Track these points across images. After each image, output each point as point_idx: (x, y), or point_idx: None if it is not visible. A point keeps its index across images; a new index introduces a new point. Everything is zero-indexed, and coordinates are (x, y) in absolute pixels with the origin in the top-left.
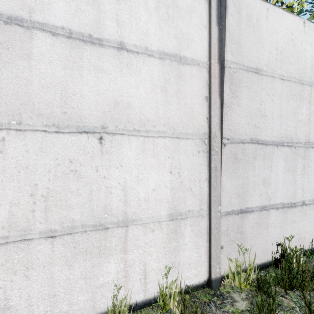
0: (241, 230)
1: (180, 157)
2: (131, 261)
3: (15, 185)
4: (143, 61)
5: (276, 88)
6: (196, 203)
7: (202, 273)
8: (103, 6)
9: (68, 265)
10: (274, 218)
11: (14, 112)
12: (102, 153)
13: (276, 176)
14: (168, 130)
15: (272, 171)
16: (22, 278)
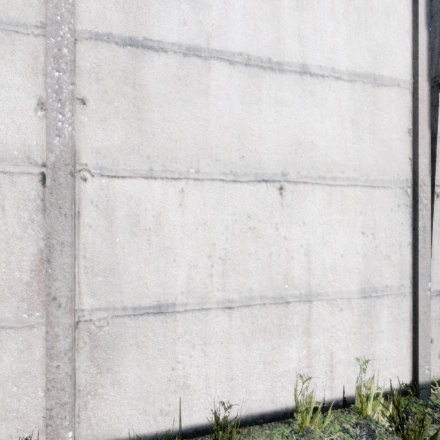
0: None
1: (375, 213)
2: (315, 347)
3: (194, 244)
4: (328, 86)
5: None
6: (396, 276)
7: (404, 374)
8: (284, 21)
9: (246, 344)
10: None
11: (192, 159)
12: (282, 207)
13: None
14: (359, 177)
15: None
16: (200, 354)
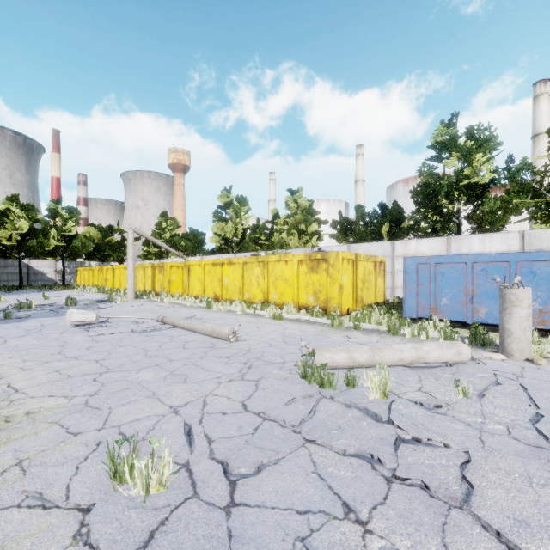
0: None
1: None
2: None
3: None
4: None
5: None
6: None
7: None
8: (486, 245)
9: None
10: None
11: None
12: None
13: None
14: None
15: None
16: None
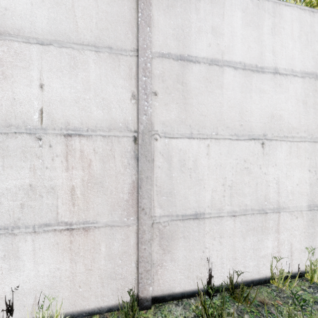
0: None
1: (316, 158)
2: (282, 240)
3: (214, 177)
4: (289, 80)
5: None
6: None
7: None
8: (264, 42)
9: (243, 237)
10: None
11: (214, 126)
12: (263, 155)
13: None
14: (307, 136)
15: None
16: (218, 243)
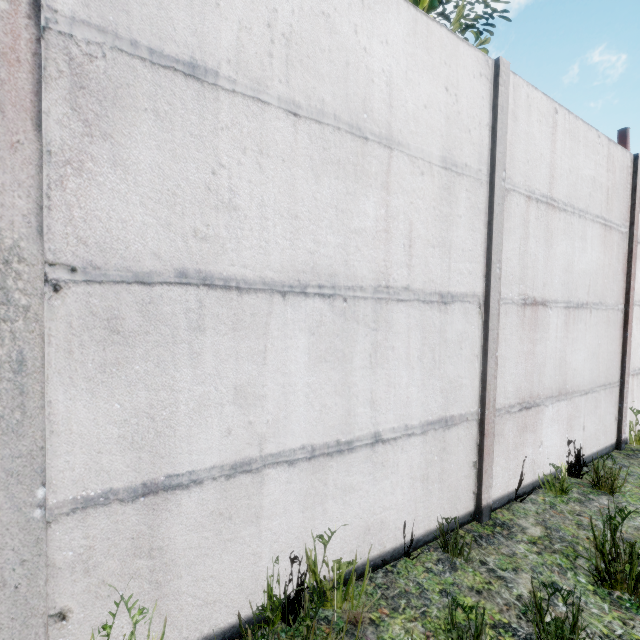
0: (152, 546)
1: None
2: None
3: None
4: None
5: (275, 136)
6: None
7: None
8: None
9: None
10: (280, 490)
11: None
12: None
13: (286, 377)
14: None
15: (269, 364)
16: None
